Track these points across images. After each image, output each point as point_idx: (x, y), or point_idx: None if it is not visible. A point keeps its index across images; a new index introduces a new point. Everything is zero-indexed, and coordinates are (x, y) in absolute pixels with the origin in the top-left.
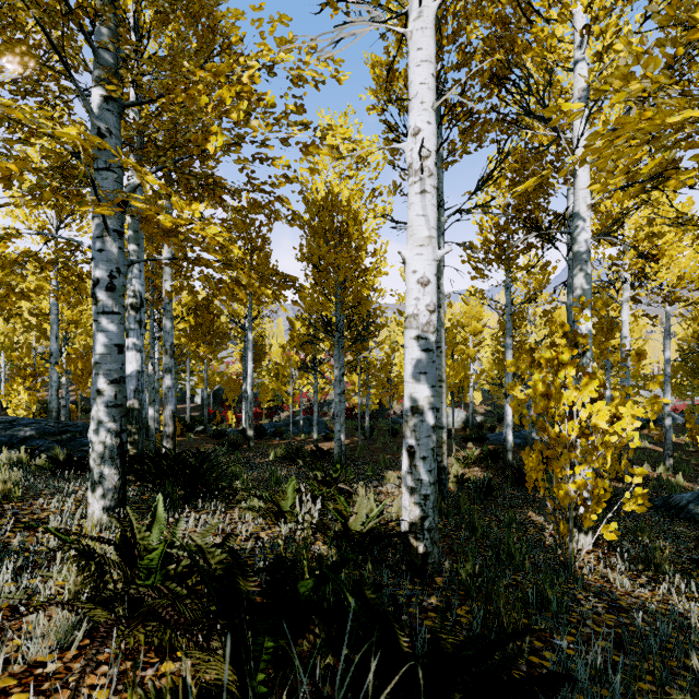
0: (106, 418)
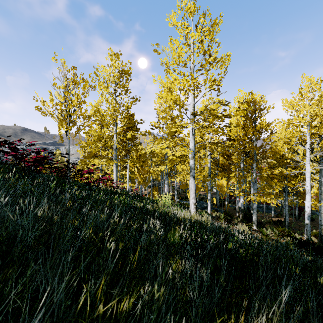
0: (255, 215)
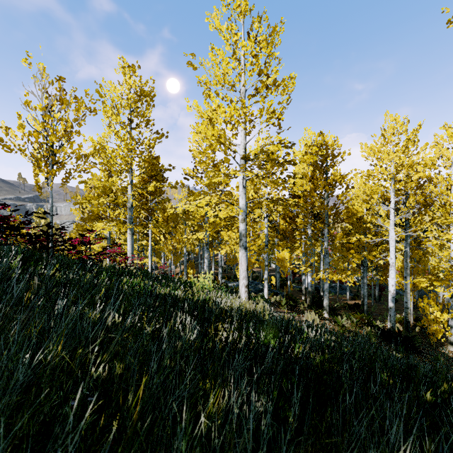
0: (327, 299)
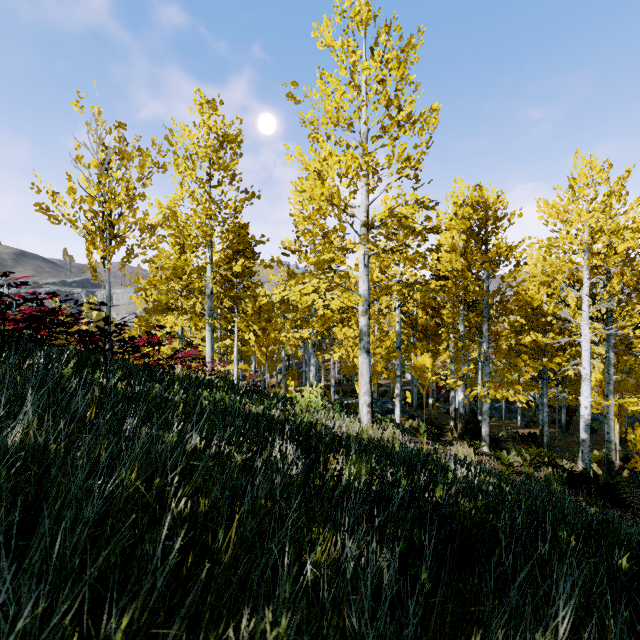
0: (487, 426)
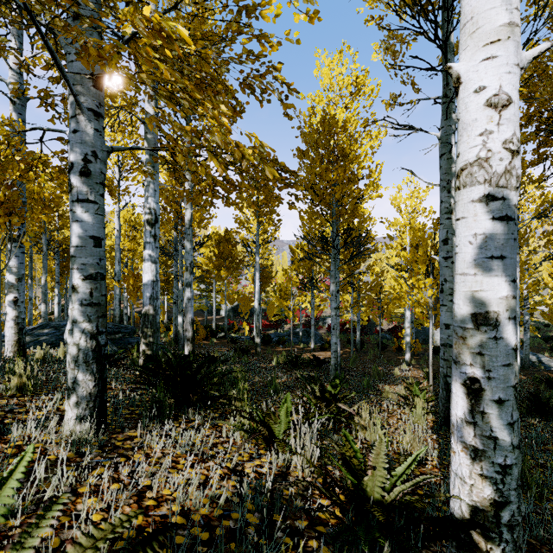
0: (80, 318)
